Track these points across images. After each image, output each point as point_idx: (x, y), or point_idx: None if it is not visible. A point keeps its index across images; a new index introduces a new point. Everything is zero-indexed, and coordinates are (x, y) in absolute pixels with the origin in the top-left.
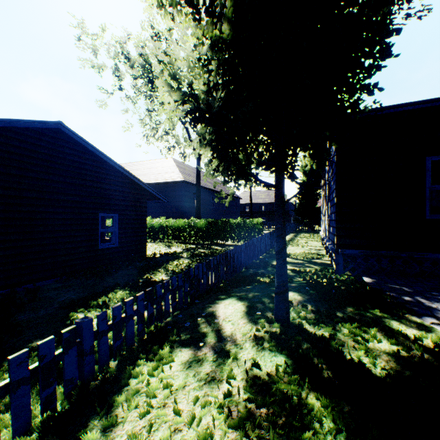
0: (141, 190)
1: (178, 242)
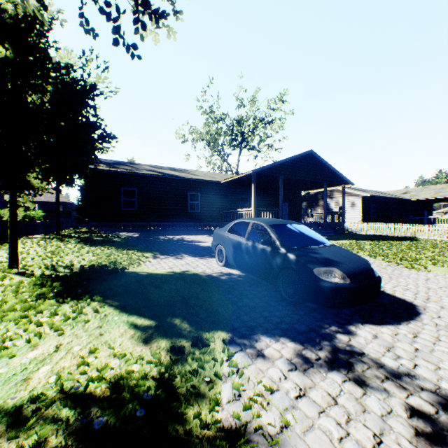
0: None
1: None
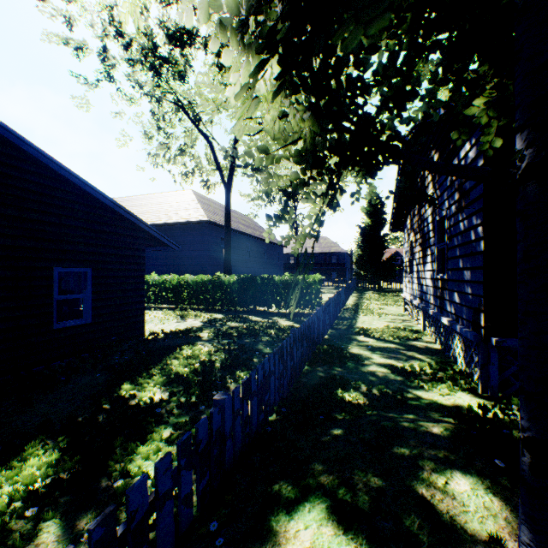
0: (136, 230)
1: (198, 308)
